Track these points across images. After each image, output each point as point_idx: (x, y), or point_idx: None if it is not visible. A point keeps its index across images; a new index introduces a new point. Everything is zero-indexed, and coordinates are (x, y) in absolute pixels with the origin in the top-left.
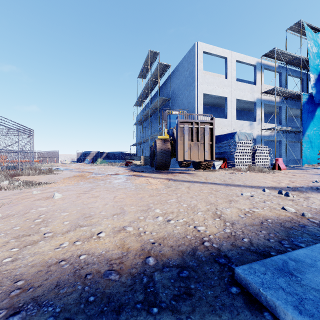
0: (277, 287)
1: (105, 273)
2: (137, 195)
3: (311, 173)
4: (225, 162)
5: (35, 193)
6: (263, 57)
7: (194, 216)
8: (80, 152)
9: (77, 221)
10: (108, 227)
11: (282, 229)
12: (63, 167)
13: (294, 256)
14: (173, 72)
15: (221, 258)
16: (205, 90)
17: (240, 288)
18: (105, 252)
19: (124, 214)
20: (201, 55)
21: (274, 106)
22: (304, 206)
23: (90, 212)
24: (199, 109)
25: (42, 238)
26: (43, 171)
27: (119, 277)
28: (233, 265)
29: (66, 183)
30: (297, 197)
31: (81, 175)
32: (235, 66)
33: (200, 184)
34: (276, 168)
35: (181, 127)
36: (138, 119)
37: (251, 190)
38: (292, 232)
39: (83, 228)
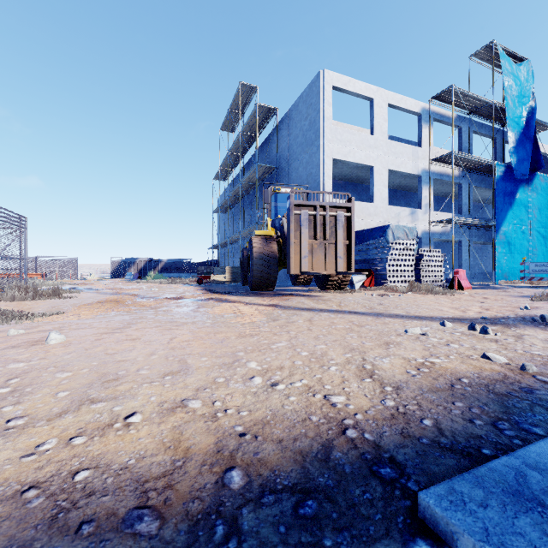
0: (521, 541)
1: (127, 516)
2: (215, 336)
3: (513, 294)
4: (371, 277)
5: (14, 333)
6: (433, 101)
7: (323, 375)
8: (118, 260)
9: (86, 390)
10: (150, 402)
11: (493, 398)
12: (84, 286)
13: (534, 458)
14: (282, 122)
15: (383, 465)
16: (337, 154)
17: (435, 541)
18: (135, 461)
19: (187, 374)
20: (329, 93)
21: (450, 184)
22: (520, 352)
23: (118, 371)
24: (327, 185)
25: (1, 431)
26: (41, 293)
27: (160, 527)
28: (411, 482)
29: (83, 314)
30: (502, 335)
31: (115, 300)
32: (386, 113)
33: (330, 314)
34: (456, 286)
35: (296, 214)
36: (221, 203)
37: (420, 323)
38: (512, 404)
39: (97, 405)
